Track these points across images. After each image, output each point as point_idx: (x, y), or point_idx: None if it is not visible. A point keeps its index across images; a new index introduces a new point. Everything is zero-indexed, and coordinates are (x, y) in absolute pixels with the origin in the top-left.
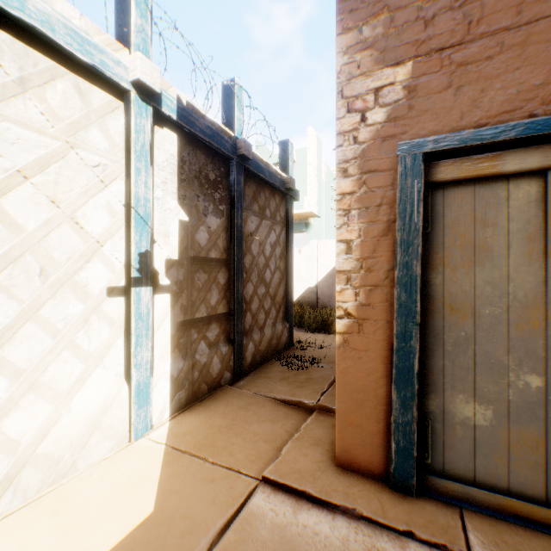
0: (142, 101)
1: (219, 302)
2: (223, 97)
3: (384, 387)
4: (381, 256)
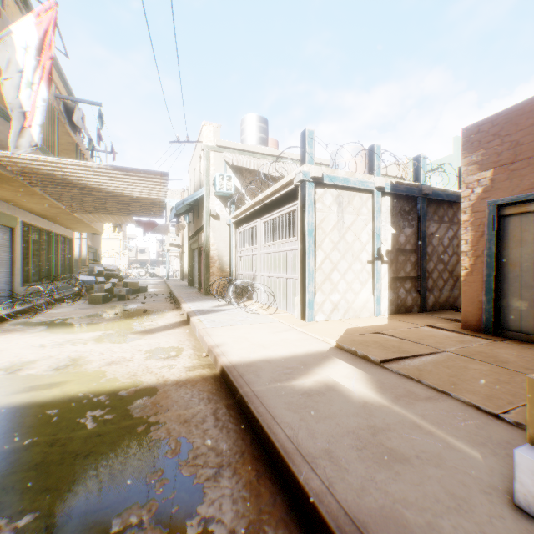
0: (378, 191)
1: (411, 271)
2: (413, 165)
3: (480, 296)
4: (479, 245)
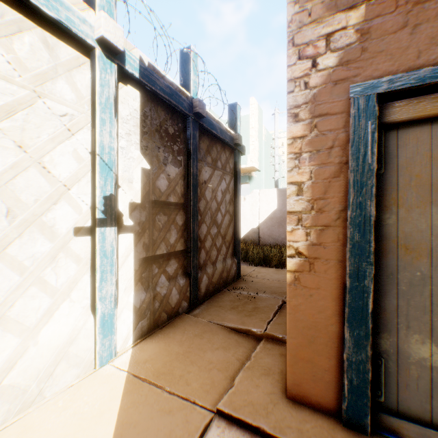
0: (107, 58)
1: (178, 241)
2: (181, 63)
3: (335, 325)
4: (333, 197)
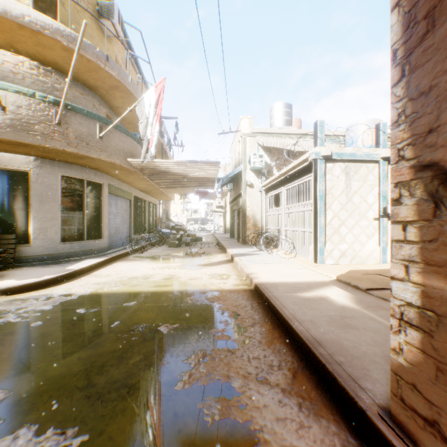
0: (383, 161)
1: None
2: None
3: None
4: None
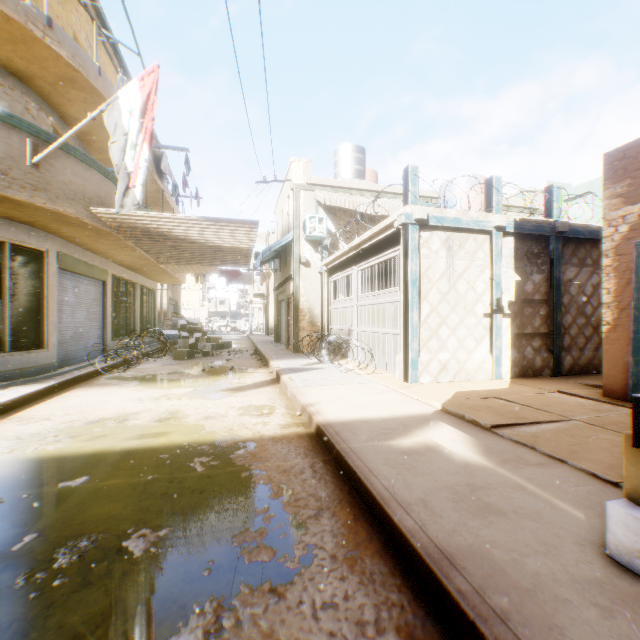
0: (497, 231)
1: (540, 326)
2: (544, 197)
3: (625, 357)
4: (624, 295)
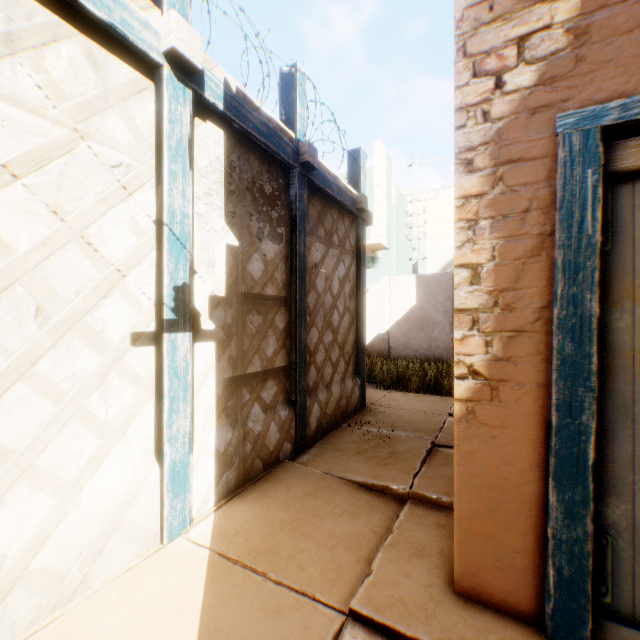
0: (178, 81)
1: (277, 353)
2: (281, 89)
3: (533, 483)
4: (528, 288)
